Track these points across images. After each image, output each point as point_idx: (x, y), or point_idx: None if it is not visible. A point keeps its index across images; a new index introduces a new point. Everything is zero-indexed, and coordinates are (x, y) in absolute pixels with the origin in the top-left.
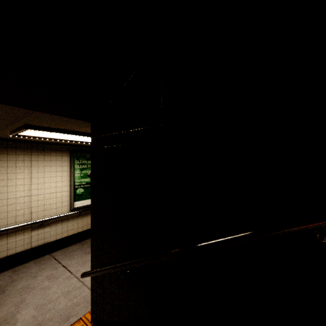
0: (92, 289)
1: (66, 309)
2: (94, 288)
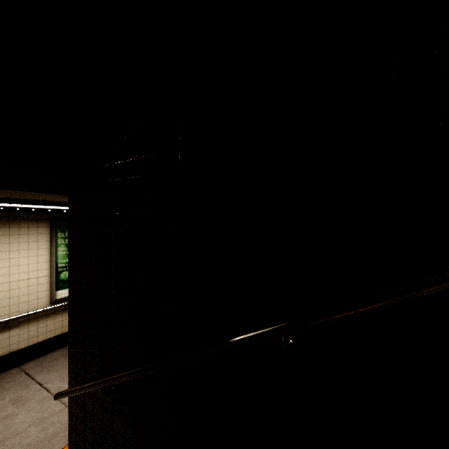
0: (70, 413)
1: (38, 442)
2: (74, 411)
